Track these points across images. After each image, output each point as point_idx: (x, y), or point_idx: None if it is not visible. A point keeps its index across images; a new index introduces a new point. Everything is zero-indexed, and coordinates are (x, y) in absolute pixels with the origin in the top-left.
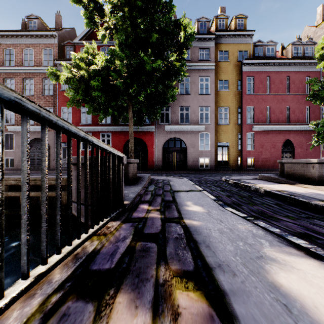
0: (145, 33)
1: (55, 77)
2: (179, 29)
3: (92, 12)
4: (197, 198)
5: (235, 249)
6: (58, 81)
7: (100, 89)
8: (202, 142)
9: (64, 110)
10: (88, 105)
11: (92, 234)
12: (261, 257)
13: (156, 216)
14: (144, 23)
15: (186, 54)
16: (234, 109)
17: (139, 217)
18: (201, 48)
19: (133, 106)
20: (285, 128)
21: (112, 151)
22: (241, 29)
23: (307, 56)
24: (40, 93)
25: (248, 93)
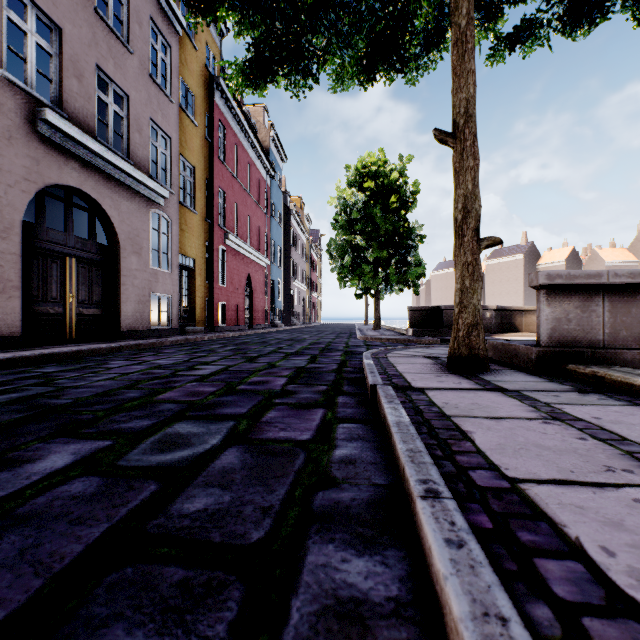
0: None
1: None
2: None
3: None
4: None
5: None
6: None
7: None
8: None
9: None
10: None
11: None
12: None
13: None
14: None
15: None
16: (202, 180)
17: None
18: None
19: None
20: (249, 253)
21: None
22: None
23: None
24: None
25: (221, 158)
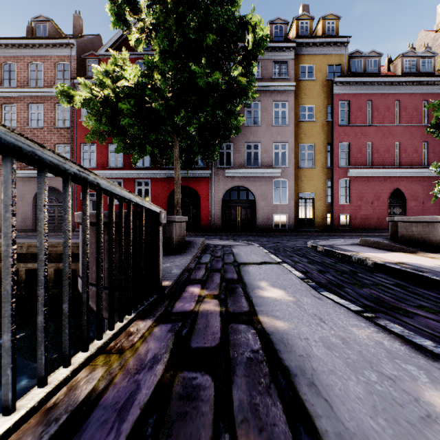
0: (196, 34)
1: (67, 97)
2: (246, 30)
3: (121, 6)
4: (275, 276)
5: (368, 394)
6: (73, 104)
7: (133, 115)
8: (276, 192)
9: (85, 148)
10: (117, 139)
11: (96, 352)
12: (430, 418)
13: (212, 310)
14: (195, 20)
15: (255, 67)
16: (322, 146)
17: (185, 311)
18: (276, 61)
19: (181, 141)
20: (394, 173)
21: (139, 202)
22: (332, 34)
23: (423, 73)
24: (52, 124)
25: (341, 124)
